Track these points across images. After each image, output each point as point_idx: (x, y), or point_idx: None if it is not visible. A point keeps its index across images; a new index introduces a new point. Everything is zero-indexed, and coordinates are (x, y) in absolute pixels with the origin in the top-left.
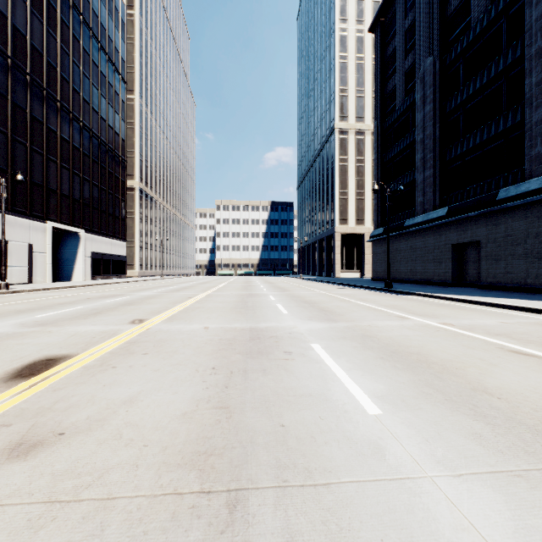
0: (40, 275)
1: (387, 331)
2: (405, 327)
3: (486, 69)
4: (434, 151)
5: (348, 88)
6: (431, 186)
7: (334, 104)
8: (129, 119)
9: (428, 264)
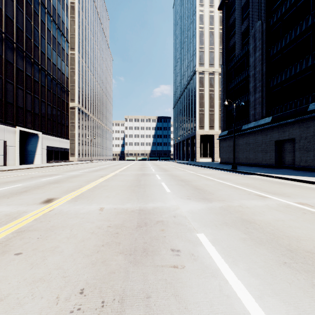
0: (11, 160)
1: (260, 214)
2: (272, 208)
3: (299, 25)
4: (261, 81)
5: (204, 46)
6: (260, 104)
7: (196, 56)
8: (72, 66)
9: (257, 153)
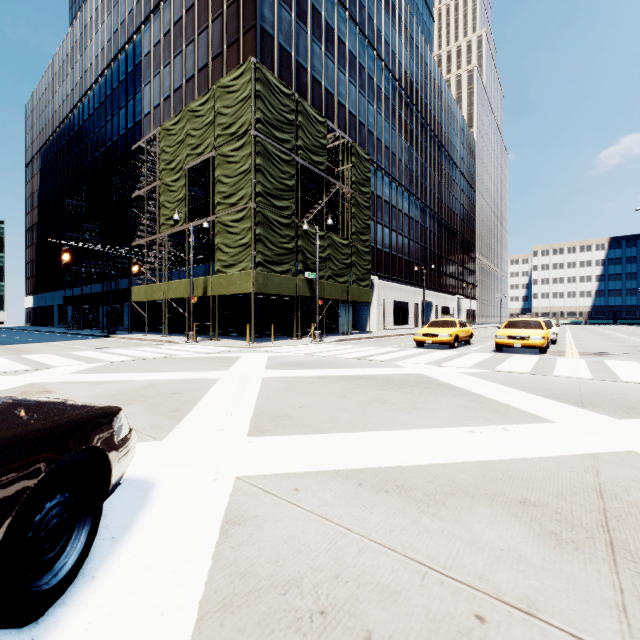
0: None
1: None
2: None
3: None
4: None
5: None
6: None
7: None
8: None
9: None
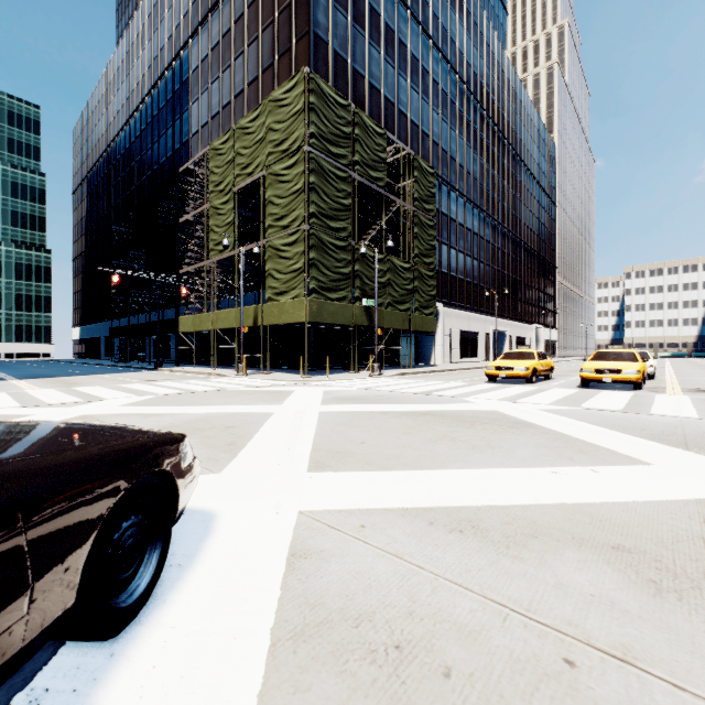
0: None
1: None
2: None
3: None
4: None
5: None
6: None
7: None
8: None
9: None
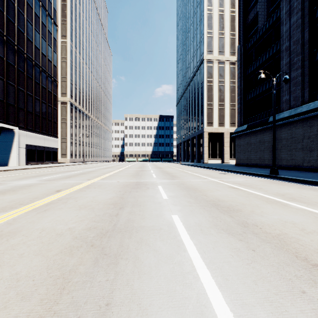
0: None
1: None
2: None
3: None
4: (302, 53)
5: (213, 31)
6: (299, 85)
7: (204, 42)
8: (63, 56)
9: (295, 152)
